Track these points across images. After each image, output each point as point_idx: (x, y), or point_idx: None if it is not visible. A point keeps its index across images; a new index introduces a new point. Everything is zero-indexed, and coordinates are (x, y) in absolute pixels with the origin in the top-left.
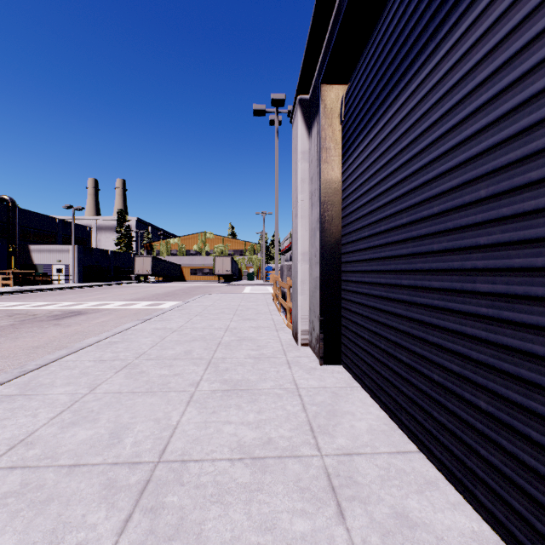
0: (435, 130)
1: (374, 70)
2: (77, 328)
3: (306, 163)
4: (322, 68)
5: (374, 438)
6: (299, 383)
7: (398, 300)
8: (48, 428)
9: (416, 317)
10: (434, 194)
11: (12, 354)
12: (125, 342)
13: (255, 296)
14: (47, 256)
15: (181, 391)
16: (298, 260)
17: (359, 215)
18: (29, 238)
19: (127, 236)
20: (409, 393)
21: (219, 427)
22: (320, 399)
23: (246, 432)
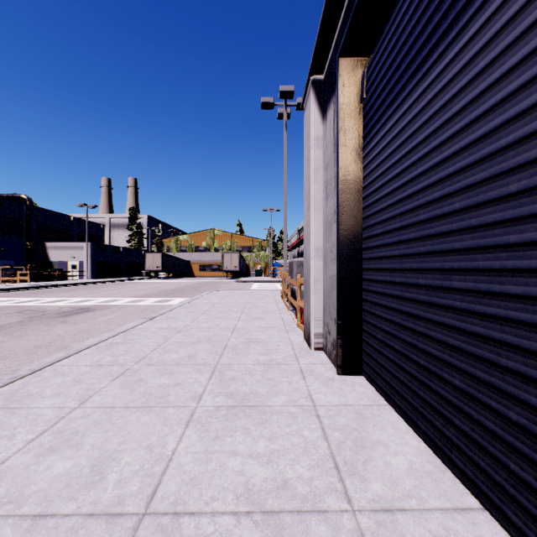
0: (512, 79)
1: (408, 27)
2: (83, 326)
3: (319, 150)
4: (340, 39)
5: (418, 483)
6: (315, 399)
7: (447, 306)
8: (22, 456)
9: (478, 330)
10: (511, 167)
11: (12, 354)
12: (127, 344)
13: (263, 293)
14: (62, 253)
15: (181, 406)
16: (311, 256)
17: (387, 204)
18: (45, 236)
19: (138, 233)
20: (464, 428)
21: (222, 459)
22: (343, 422)
23: (255, 468)
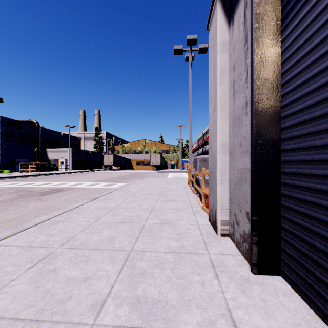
0: None
1: None
2: (49, 203)
3: (225, 55)
4: None
5: None
6: (237, 320)
7: None
8: None
9: None
10: None
11: None
12: (65, 222)
13: (175, 180)
14: (55, 154)
15: (75, 324)
16: (217, 151)
17: None
18: (46, 144)
19: (100, 142)
20: None
21: None
22: None
23: None
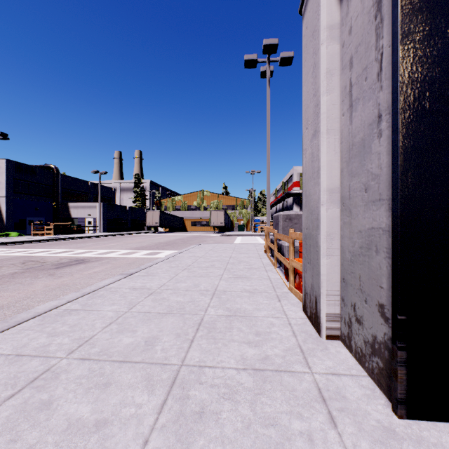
0: None
1: None
2: (66, 280)
3: (334, 45)
4: None
5: None
6: None
7: None
8: None
9: None
10: None
11: None
12: (82, 312)
13: (246, 247)
14: (81, 211)
15: None
16: (321, 200)
17: None
18: (69, 198)
19: (142, 195)
20: None
21: None
22: None
23: None
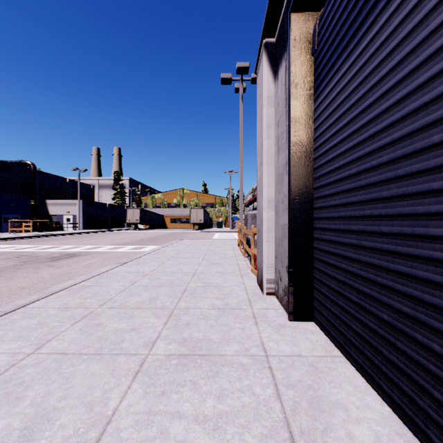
0: None
1: None
2: (66, 269)
3: (271, 108)
4: None
5: None
6: (268, 348)
7: (421, 257)
8: None
9: None
10: None
11: None
12: (97, 287)
13: (223, 242)
14: (59, 208)
15: (132, 354)
16: (263, 207)
17: (341, 150)
18: (46, 194)
19: (121, 192)
20: None
21: (164, 424)
22: (296, 377)
23: (200, 438)
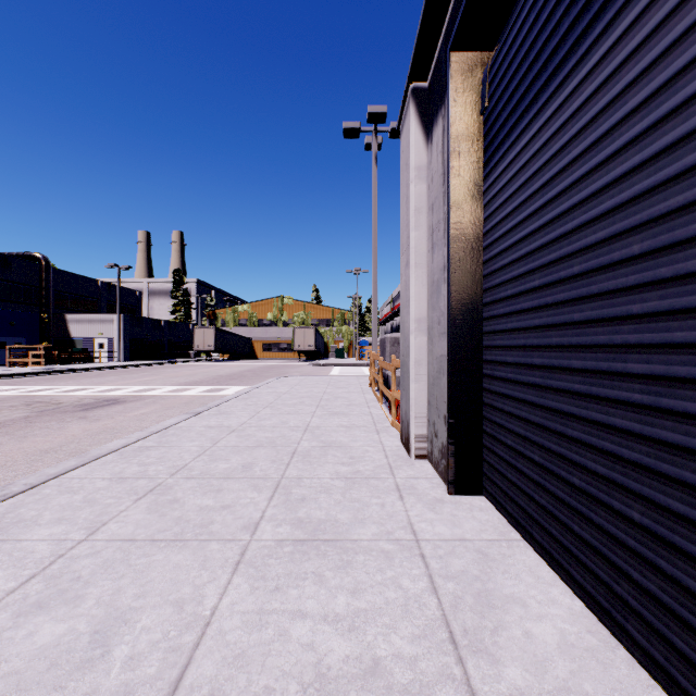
0: None
1: None
2: (108, 423)
3: (422, 185)
4: (452, 27)
5: (577, 668)
6: (419, 530)
7: (619, 401)
8: None
9: (673, 438)
10: None
11: (10, 462)
12: (161, 448)
13: (346, 380)
14: (87, 328)
15: (228, 540)
16: (411, 329)
17: (521, 253)
18: (66, 306)
19: (185, 302)
20: (649, 586)
21: (283, 624)
22: (459, 566)
23: (332, 640)
